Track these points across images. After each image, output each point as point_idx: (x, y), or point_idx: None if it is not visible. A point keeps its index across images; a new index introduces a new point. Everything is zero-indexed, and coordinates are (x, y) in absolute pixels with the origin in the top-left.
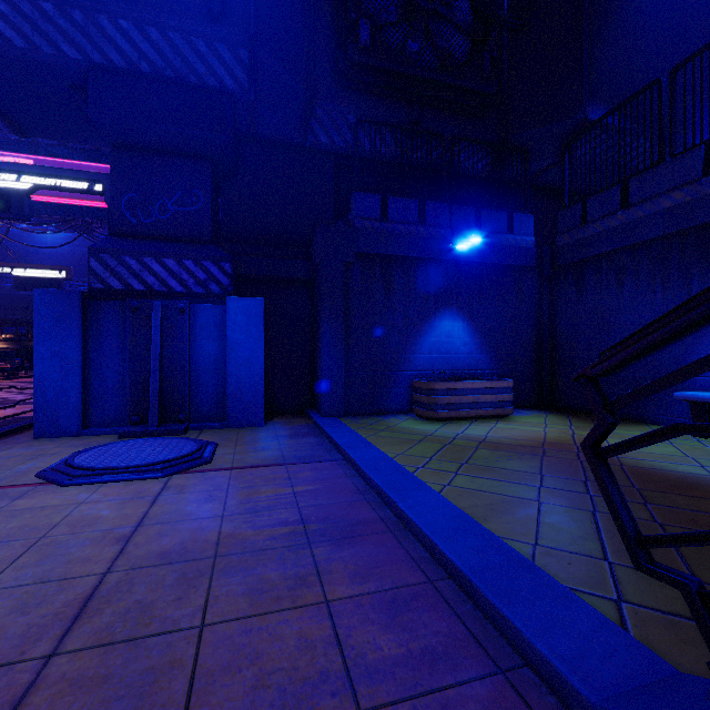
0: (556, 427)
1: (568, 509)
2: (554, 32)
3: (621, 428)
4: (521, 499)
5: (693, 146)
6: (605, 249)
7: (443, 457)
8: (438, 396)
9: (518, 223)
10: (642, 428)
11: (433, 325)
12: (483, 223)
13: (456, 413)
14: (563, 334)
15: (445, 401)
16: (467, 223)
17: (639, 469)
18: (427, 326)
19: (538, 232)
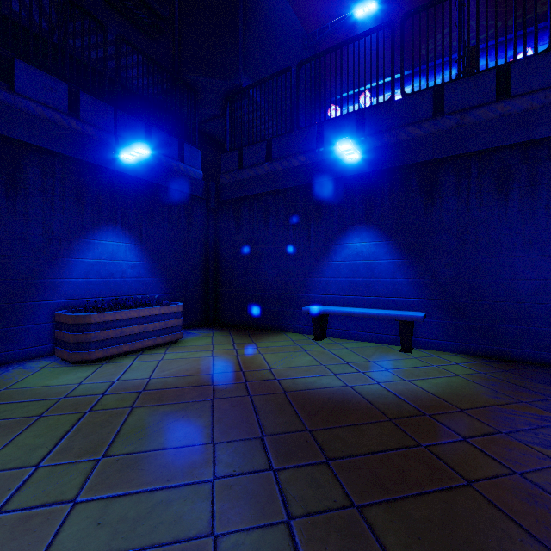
0: (222, 348)
1: (257, 538)
2: (218, 0)
3: (270, 340)
4: (186, 546)
5: (311, 125)
6: (256, 191)
7: (65, 453)
8: (91, 332)
9: (189, 154)
10: (283, 337)
11: (90, 243)
12: (154, 142)
13: (117, 349)
14: (225, 260)
15: (101, 336)
16: (136, 136)
17: (300, 394)
18: (82, 244)
19: (205, 173)
